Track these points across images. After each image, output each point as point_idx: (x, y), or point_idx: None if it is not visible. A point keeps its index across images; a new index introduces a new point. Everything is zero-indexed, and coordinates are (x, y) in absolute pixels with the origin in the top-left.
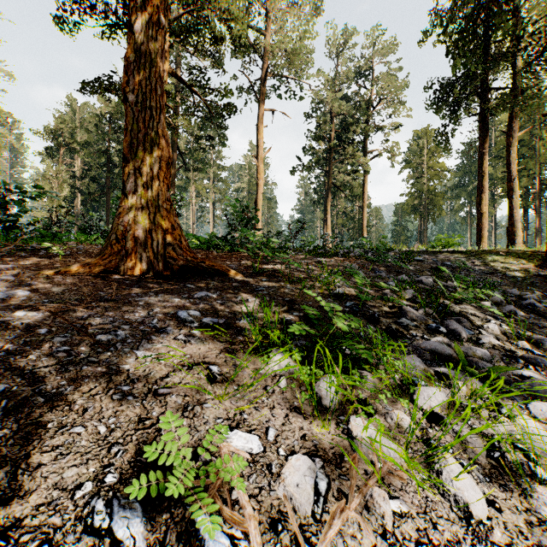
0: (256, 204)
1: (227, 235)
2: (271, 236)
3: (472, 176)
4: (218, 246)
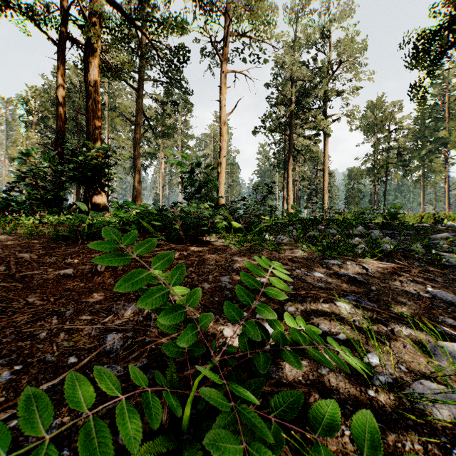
0: (219, 167)
1: (161, 211)
2: (236, 208)
3: (424, 140)
4: (154, 225)
